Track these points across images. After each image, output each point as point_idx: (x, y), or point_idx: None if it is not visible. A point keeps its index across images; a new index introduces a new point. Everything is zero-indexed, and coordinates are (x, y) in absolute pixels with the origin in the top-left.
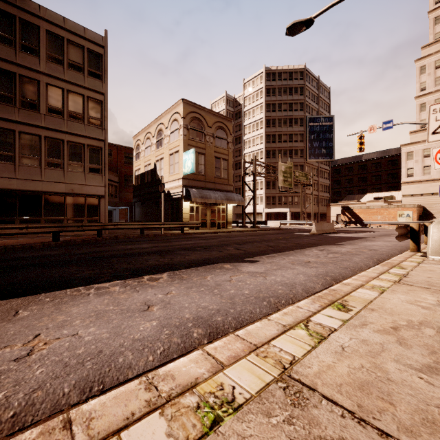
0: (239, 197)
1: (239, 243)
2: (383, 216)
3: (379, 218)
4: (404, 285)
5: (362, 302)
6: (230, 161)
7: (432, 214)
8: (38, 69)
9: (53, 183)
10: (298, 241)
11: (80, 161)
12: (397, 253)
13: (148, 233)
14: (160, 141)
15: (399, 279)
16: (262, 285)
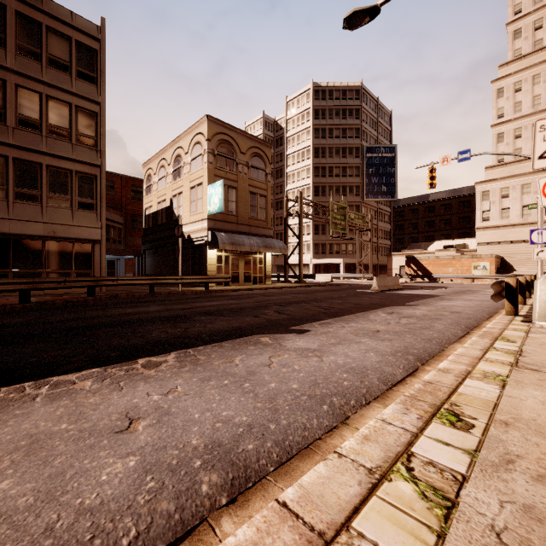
0: (281, 244)
1: (281, 304)
2: (455, 269)
3: (451, 270)
4: (528, 371)
5: (483, 408)
6: (269, 198)
7: (511, 266)
8: (3, 63)
9: (25, 222)
10: (357, 301)
11: (65, 193)
12: (486, 316)
13: (161, 290)
14: (178, 170)
15: (515, 360)
16: (317, 372)
